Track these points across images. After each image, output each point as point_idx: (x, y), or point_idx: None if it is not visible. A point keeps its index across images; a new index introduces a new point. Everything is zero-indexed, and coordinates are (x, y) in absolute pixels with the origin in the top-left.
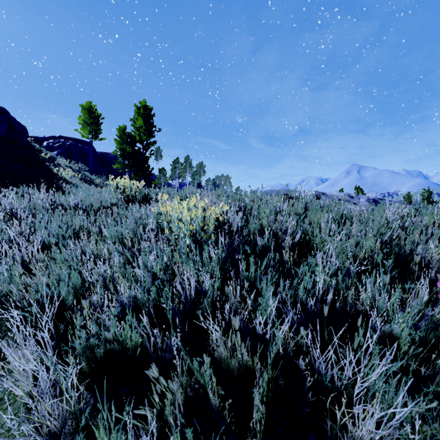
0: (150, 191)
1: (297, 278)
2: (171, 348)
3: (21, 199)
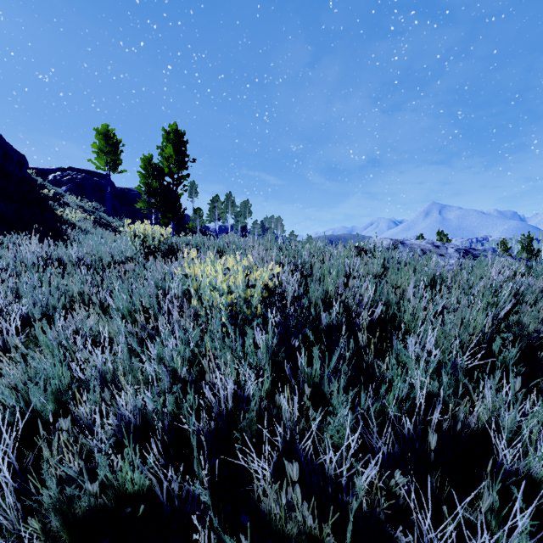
0: (179, 240)
1: (384, 386)
2: (194, 497)
3: (6, 251)
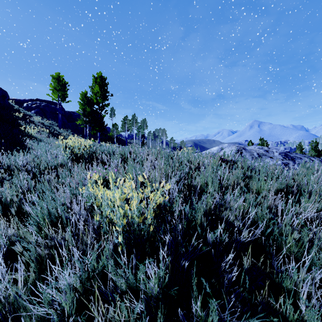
0: (97, 149)
1: None
2: None
3: None
